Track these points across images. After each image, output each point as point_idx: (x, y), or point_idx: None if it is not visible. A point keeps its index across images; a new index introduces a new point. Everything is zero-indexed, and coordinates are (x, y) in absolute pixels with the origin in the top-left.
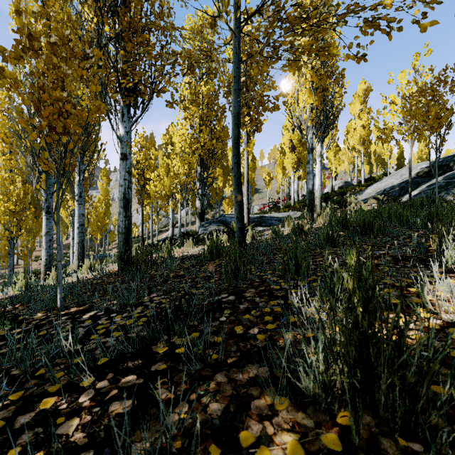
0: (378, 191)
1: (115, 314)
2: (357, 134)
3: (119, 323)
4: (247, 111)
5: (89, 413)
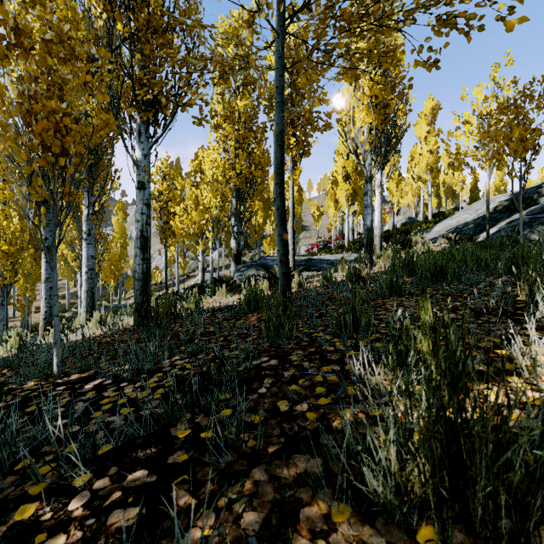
0: (449, 229)
1: (126, 383)
2: (423, 160)
3: (129, 395)
4: (292, 132)
5: (81, 527)
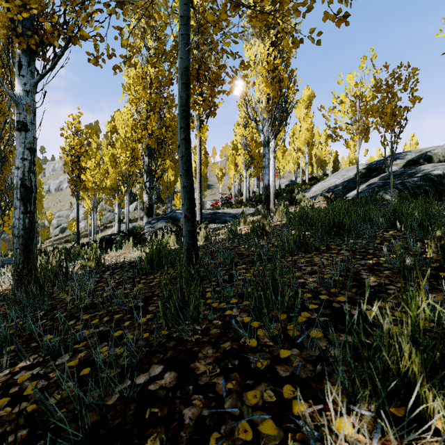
0: (323, 189)
1: None
2: (302, 135)
3: None
4: (199, 90)
5: None
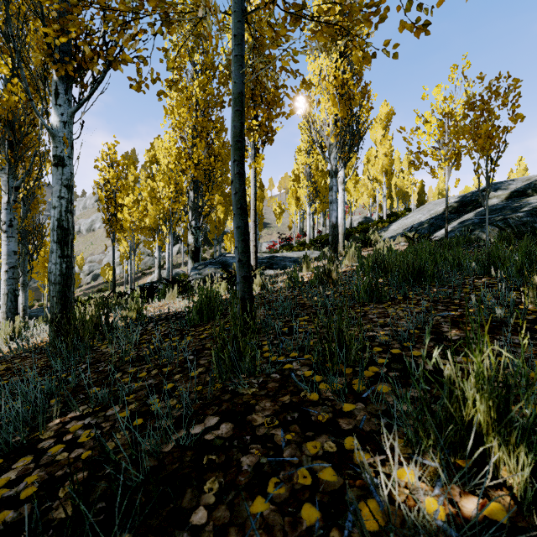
0: (405, 228)
1: None
2: (379, 162)
3: None
4: (254, 114)
5: None
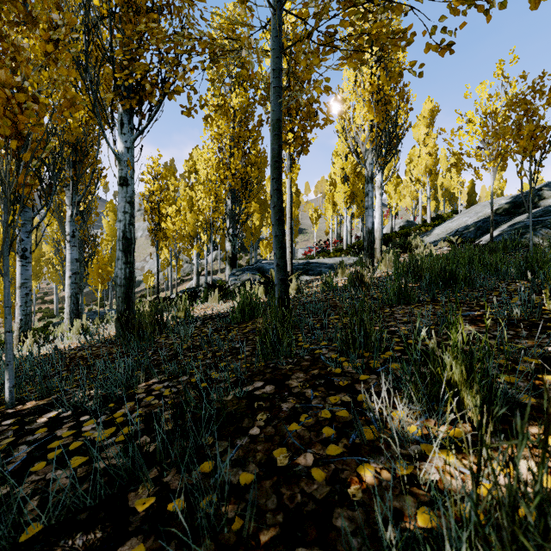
0: (449, 232)
1: (87, 417)
2: (422, 162)
3: (87, 436)
4: (290, 127)
5: None
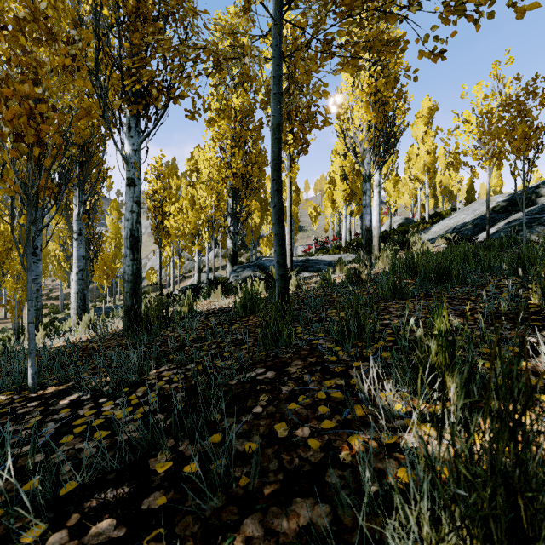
0: (447, 229)
1: (105, 399)
2: (420, 161)
3: (107, 414)
4: (289, 128)
5: None
